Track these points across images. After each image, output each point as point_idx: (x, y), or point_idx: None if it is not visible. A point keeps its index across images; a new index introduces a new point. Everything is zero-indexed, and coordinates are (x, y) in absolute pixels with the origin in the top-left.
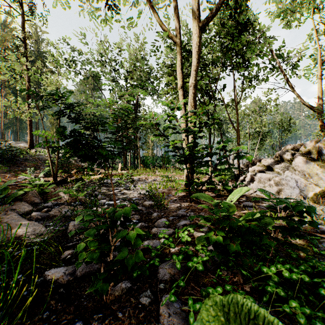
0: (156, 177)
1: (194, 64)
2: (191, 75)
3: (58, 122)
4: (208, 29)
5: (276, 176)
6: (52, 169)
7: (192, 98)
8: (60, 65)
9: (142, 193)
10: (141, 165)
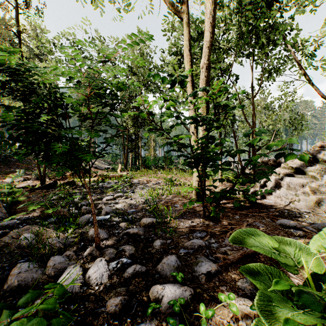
0: (158, 180)
1: (206, 39)
2: (203, 54)
3: None
4: (221, 5)
5: (311, 181)
6: (39, 172)
7: (204, 82)
8: (47, 50)
9: (141, 202)
10: (142, 166)
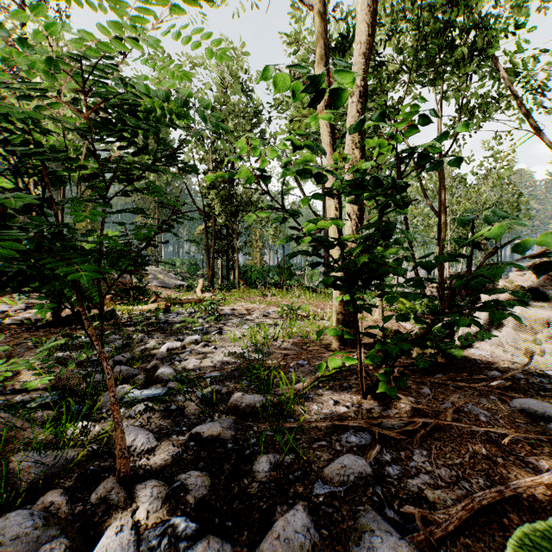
0: (268, 308)
1: (361, 38)
2: (354, 68)
3: (63, 195)
4: None
5: None
6: None
7: None
8: None
9: (234, 355)
10: (241, 281)
